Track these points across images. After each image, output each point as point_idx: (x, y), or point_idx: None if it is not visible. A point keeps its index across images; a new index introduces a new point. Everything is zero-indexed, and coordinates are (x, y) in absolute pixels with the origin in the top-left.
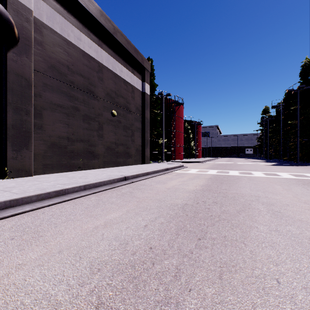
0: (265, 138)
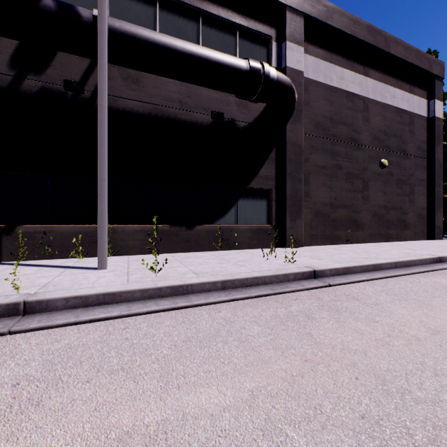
0: None
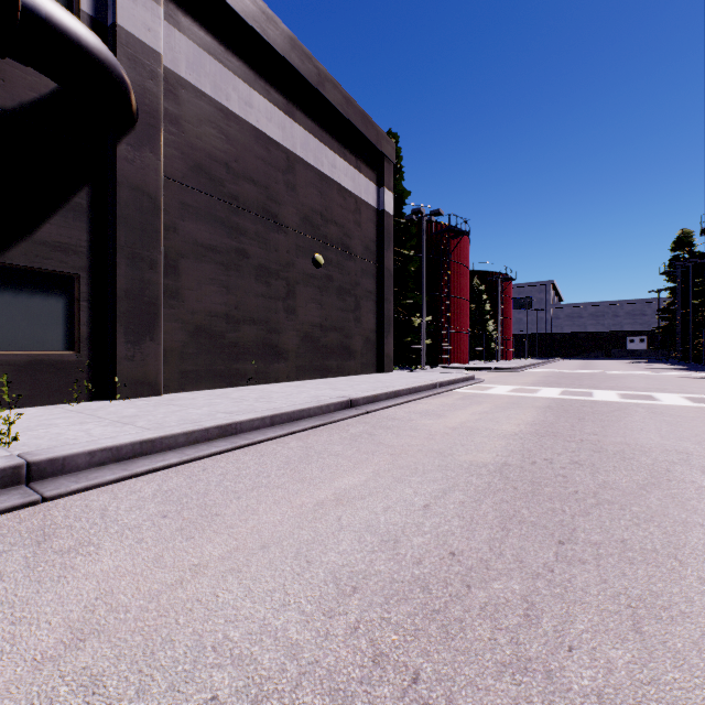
0: (682, 310)
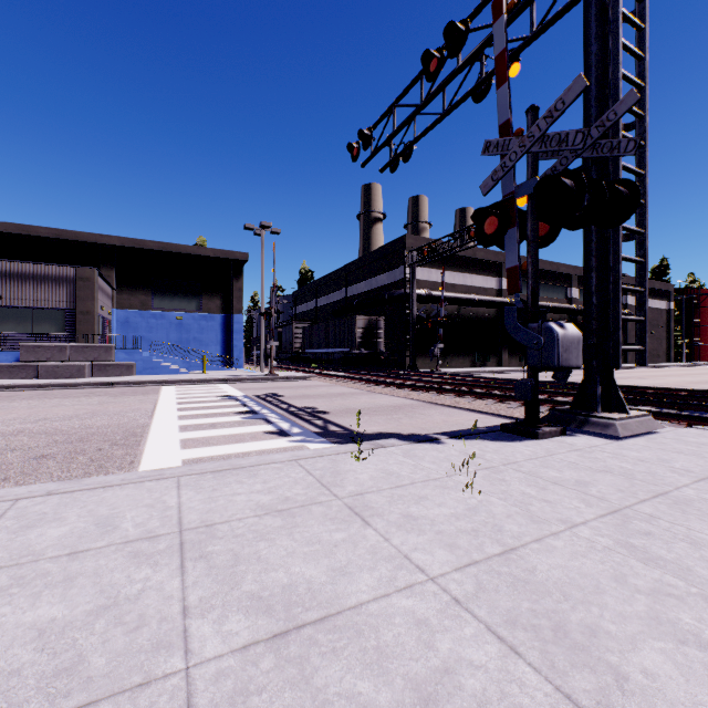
0: None
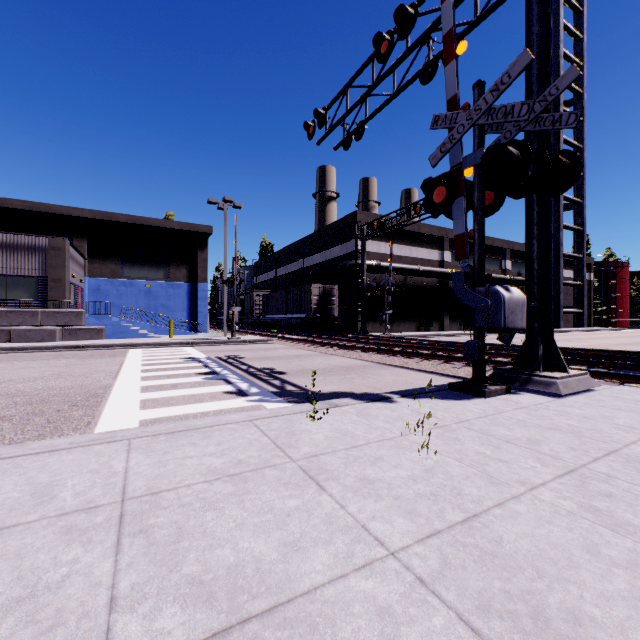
0: None
